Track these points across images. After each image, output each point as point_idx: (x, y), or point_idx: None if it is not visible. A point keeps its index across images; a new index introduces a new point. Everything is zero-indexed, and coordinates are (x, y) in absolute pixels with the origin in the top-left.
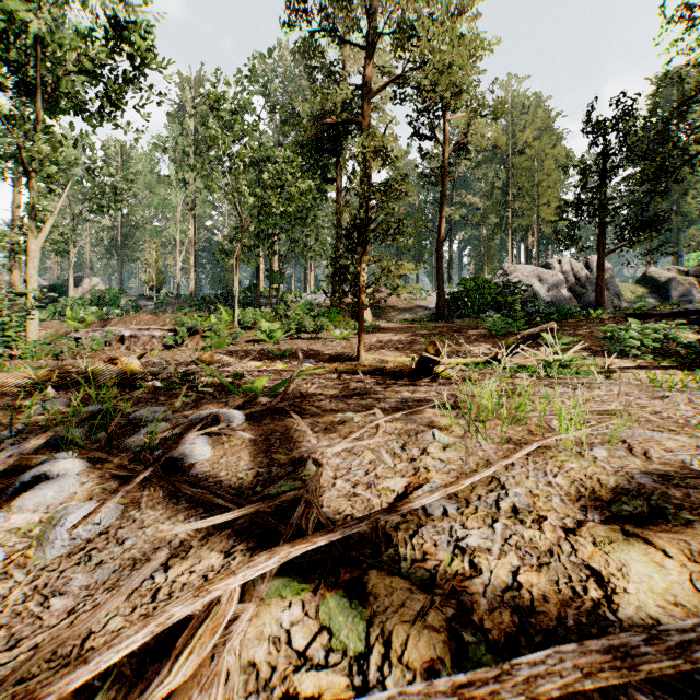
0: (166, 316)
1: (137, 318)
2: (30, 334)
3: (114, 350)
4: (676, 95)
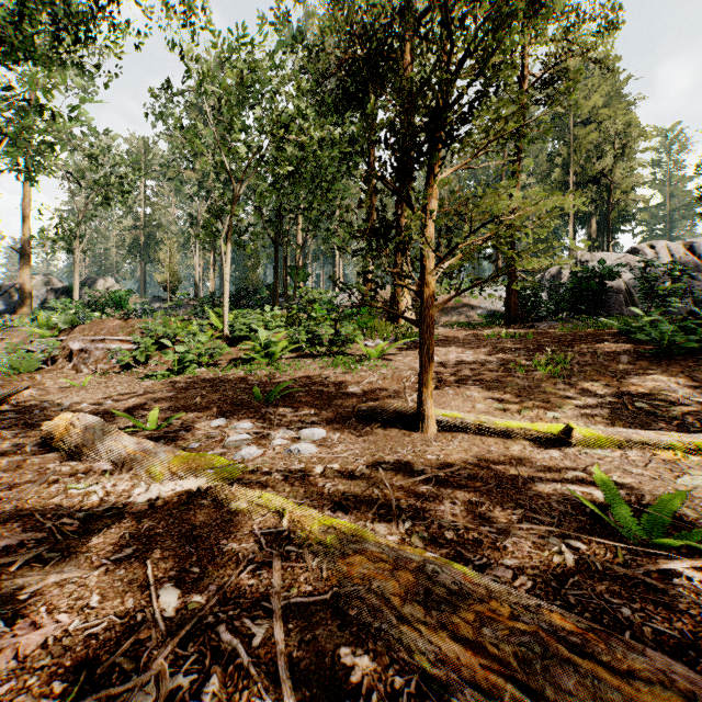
0: (138, 321)
1: (99, 325)
2: None
3: (53, 371)
4: None
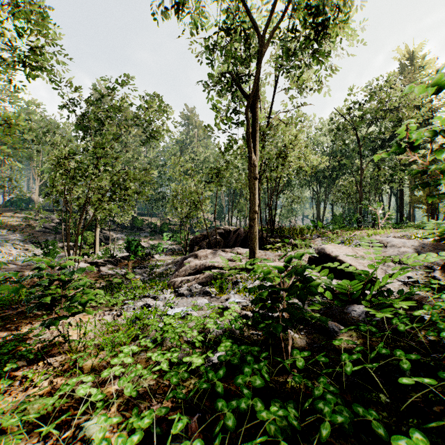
0: None
1: None
2: None
3: None
4: None
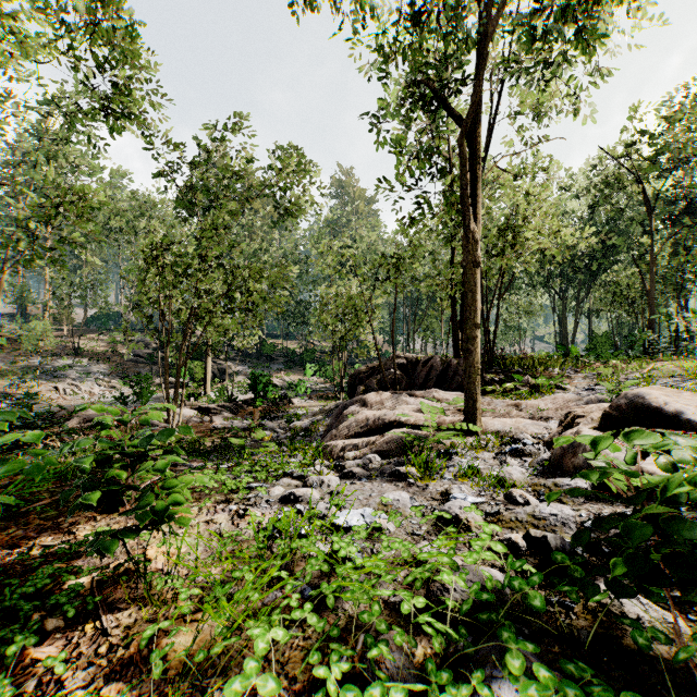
0: None
1: None
2: None
3: None
4: None
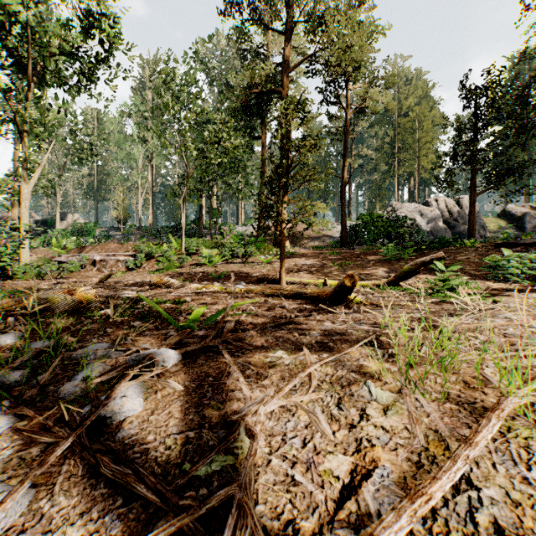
0: (129, 244)
1: (106, 246)
2: (22, 259)
3: (87, 271)
4: (527, 69)
